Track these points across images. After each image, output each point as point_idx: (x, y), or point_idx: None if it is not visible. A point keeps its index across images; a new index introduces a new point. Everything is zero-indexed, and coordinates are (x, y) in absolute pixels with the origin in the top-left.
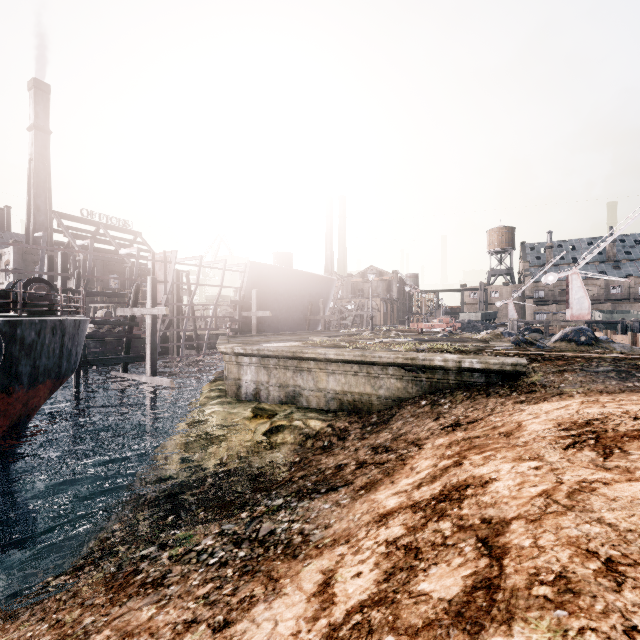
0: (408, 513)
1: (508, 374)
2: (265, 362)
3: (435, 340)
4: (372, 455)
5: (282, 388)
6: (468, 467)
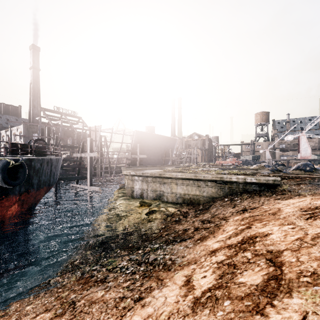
0: (226, 250)
1: (270, 185)
2: (146, 179)
3: (230, 169)
4: (202, 224)
5: (154, 192)
6: (255, 229)
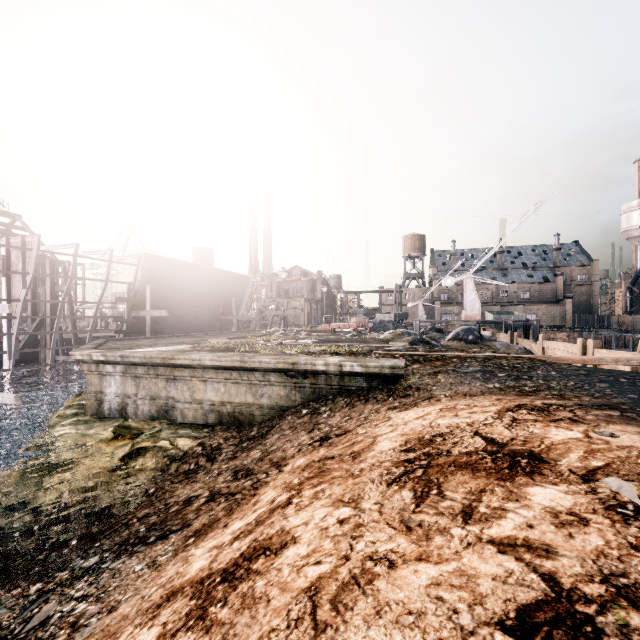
0: (187, 597)
1: (388, 377)
2: (132, 371)
3: (338, 341)
4: (230, 482)
5: (153, 401)
6: (290, 511)
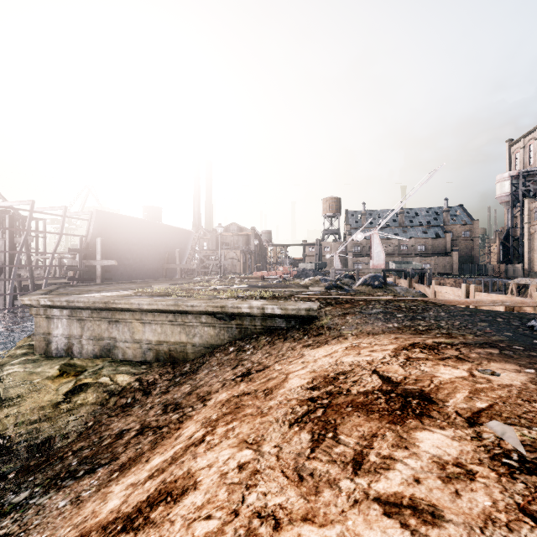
0: None
1: (304, 318)
2: (77, 314)
3: (265, 286)
4: (159, 416)
5: (96, 341)
6: (201, 450)
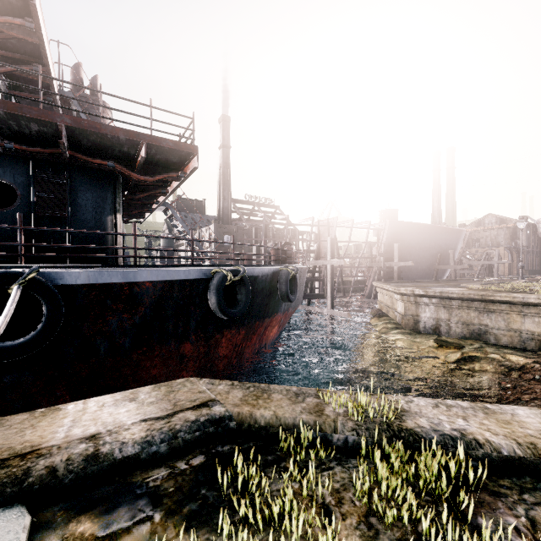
0: None
1: None
2: (446, 303)
3: None
4: None
5: (465, 325)
6: None
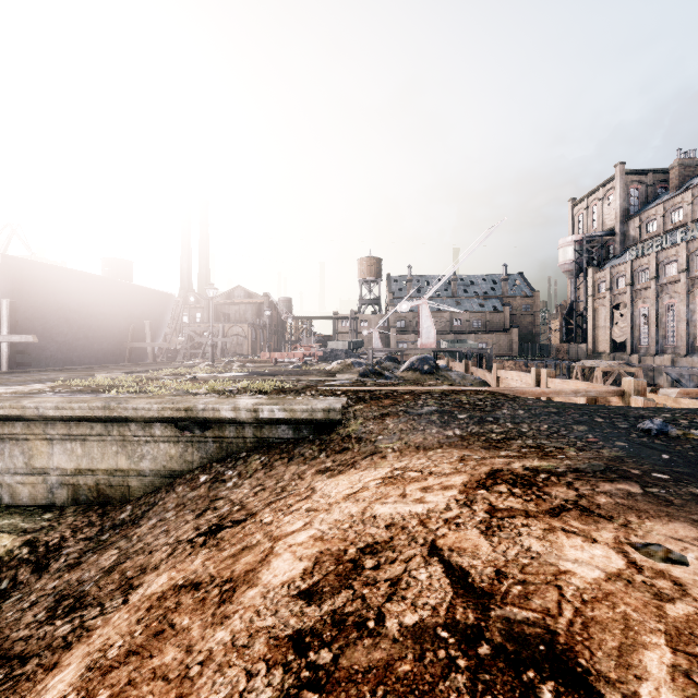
0: None
1: (322, 424)
2: None
3: (274, 373)
4: (37, 626)
5: None
6: None
